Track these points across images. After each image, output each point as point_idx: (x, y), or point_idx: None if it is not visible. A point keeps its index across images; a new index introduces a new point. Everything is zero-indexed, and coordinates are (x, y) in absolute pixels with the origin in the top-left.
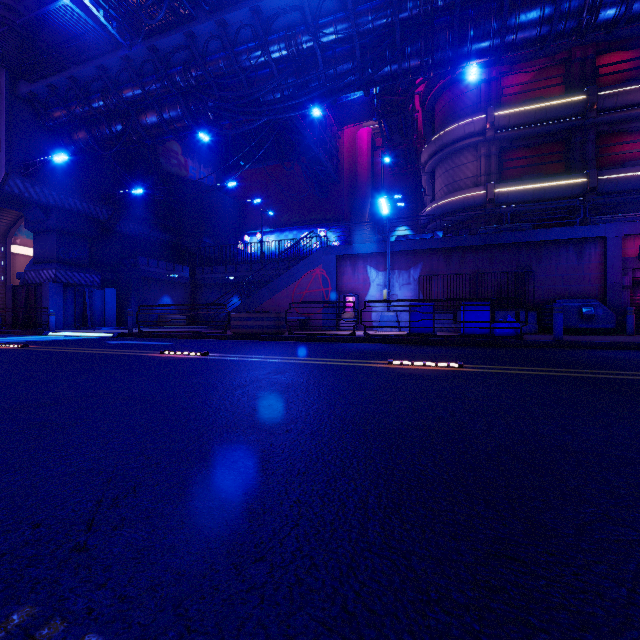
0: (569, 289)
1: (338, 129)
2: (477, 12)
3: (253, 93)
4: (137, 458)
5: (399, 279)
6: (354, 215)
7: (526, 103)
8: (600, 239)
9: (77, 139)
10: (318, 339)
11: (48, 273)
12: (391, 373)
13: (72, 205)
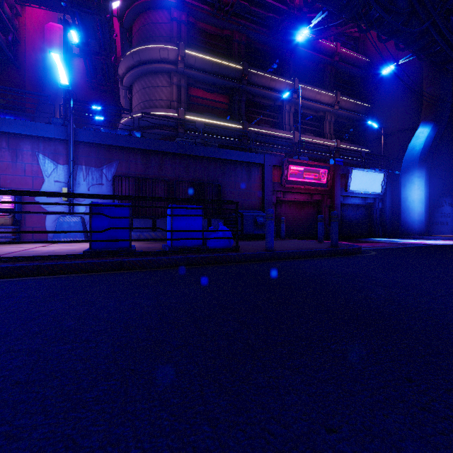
0: (243, 202)
1: (15, 0)
2: None
3: None
4: None
5: (88, 177)
6: (40, 109)
7: (207, 53)
8: (260, 166)
9: None
10: None
11: None
12: None
13: None
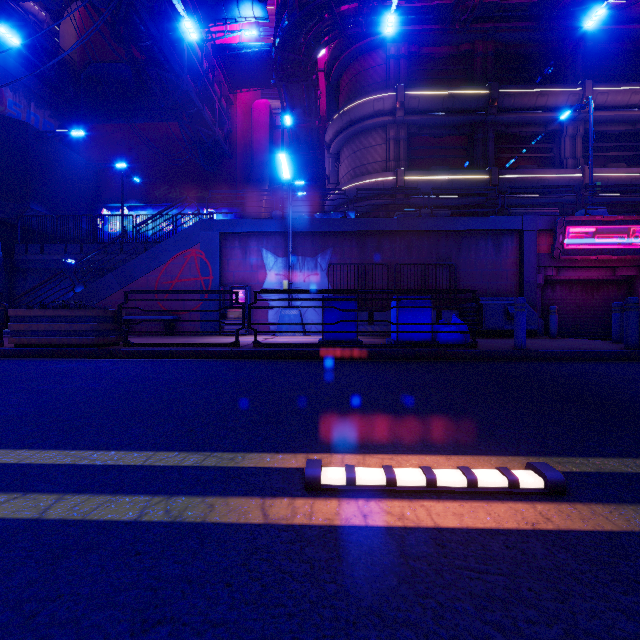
0: (488, 286)
1: (230, 91)
2: None
3: None
4: None
5: (304, 268)
6: (249, 197)
7: (435, 87)
8: (516, 233)
9: None
10: (173, 354)
11: None
12: None
13: None
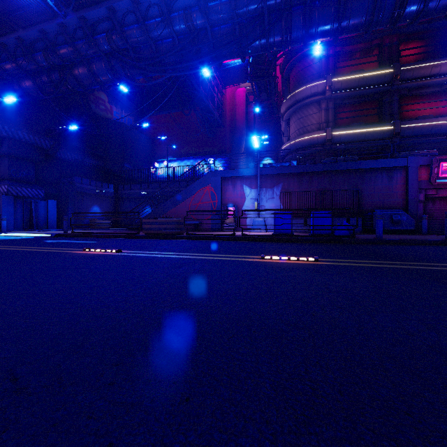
0: (383, 202)
1: (222, 88)
2: (322, 3)
3: (160, 56)
4: (3, 381)
5: (266, 194)
6: (234, 149)
7: (353, 73)
8: (404, 168)
9: (24, 86)
10: (208, 238)
11: (1, 188)
12: (265, 267)
13: (21, 136)
